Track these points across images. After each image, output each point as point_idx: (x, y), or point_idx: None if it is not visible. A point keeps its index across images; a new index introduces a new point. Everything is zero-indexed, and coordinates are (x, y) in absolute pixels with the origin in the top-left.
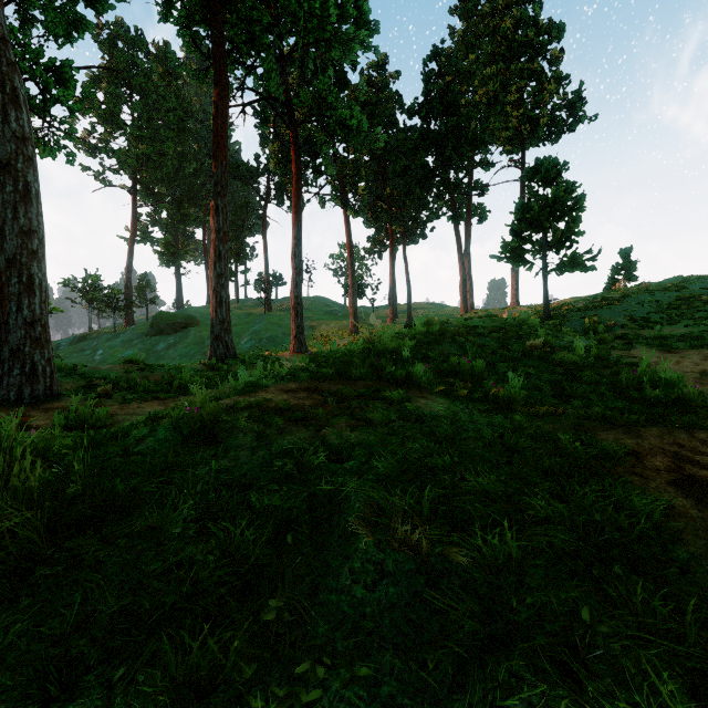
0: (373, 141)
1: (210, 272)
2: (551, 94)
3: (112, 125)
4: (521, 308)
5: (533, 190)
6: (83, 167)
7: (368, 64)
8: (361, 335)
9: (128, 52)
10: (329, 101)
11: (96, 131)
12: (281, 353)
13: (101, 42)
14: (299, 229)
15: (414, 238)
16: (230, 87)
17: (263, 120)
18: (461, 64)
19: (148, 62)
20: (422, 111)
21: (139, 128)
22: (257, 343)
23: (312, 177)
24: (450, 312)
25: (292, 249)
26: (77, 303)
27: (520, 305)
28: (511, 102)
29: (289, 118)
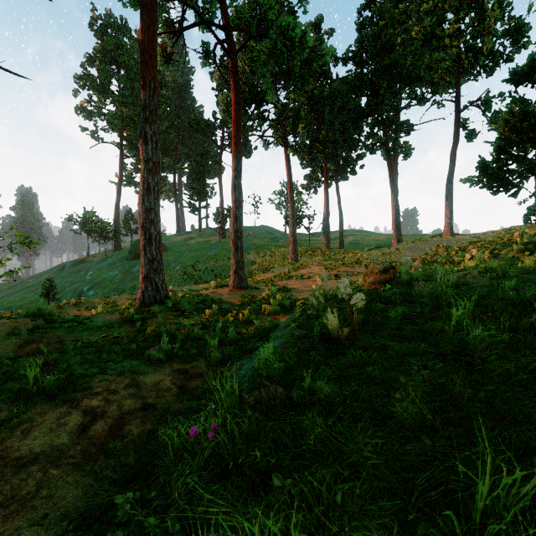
0: (317, 59)
1: (138, 207)
2: (494, 21)
3: (103, 95)
4: (460, 236)
5: (520, 98)
6: (81, 128)
7: (306, 24)
8: (300, 263)
9: (115, 37)
10: (269, 17)
11: (93, 100)
12: (227, 280)
13: (95, 30)
14: (238, 160)
15: (344, 175)
16: (172, 23)
17: (204, 53)
18: (393, 11)
19: (131, 44)
20: (356, 56)
21: (124, 96)
22: (211, 266)
23: (257, 123)
24: (376, 238)
25: (232, 181)
26: (79, 234)
27: (454, 233)
28: (450, 34)
29: (227, 44)
